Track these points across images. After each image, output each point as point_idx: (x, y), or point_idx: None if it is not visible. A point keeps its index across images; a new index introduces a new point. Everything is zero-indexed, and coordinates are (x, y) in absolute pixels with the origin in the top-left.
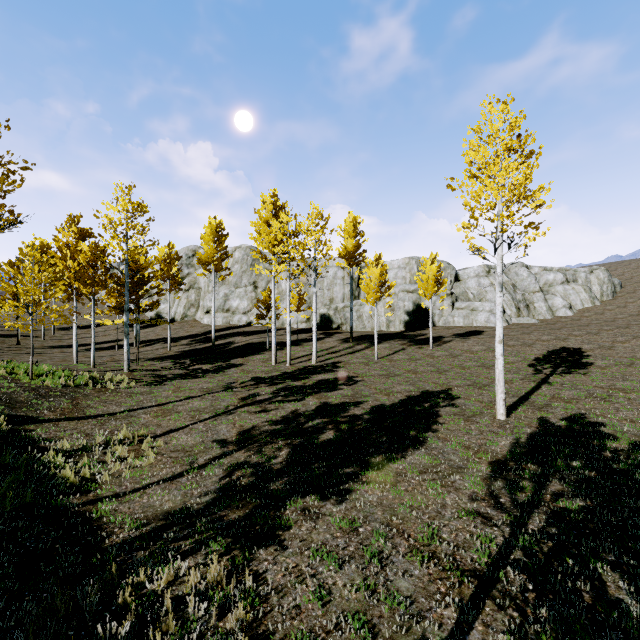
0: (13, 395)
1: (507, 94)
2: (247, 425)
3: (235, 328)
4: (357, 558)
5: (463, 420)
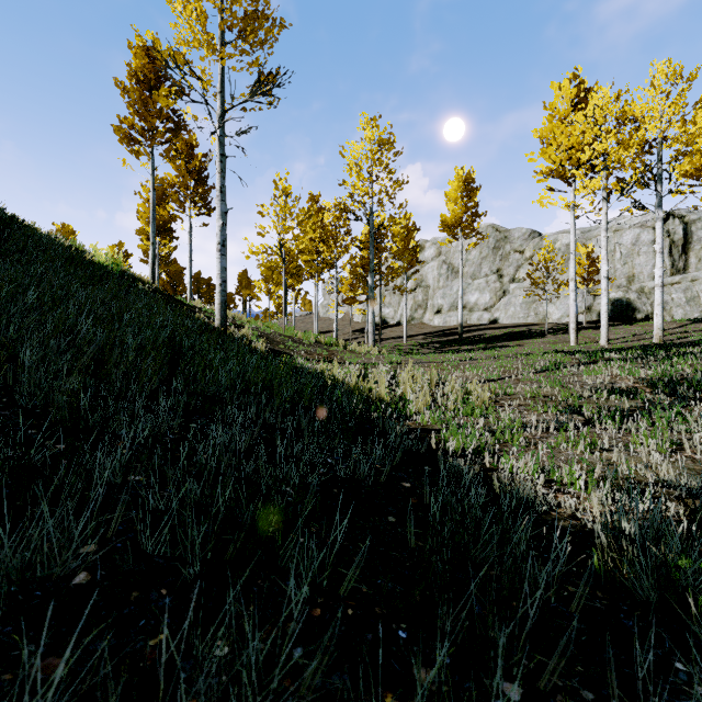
0: (269, 336)
1: None
2: (648, 377)
3: (476, 326)
4: None
5: None
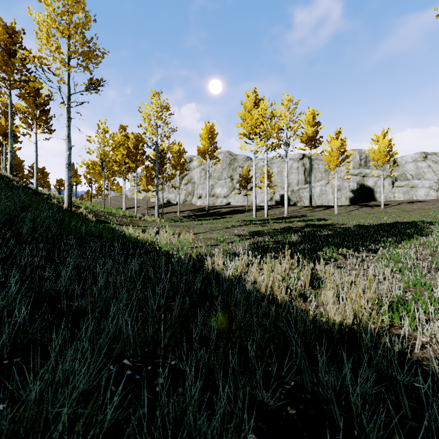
0: (96, 212)
1: None
2: (254, 230)
3: (219, 206)
4: (435, 272)
5: None
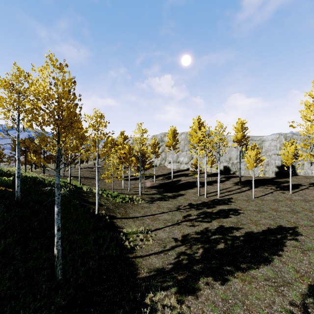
0: (109, 206)
1: None
2: (185, 232)
3: (181, 171)
4: (226, 313)
5: (300, 252)
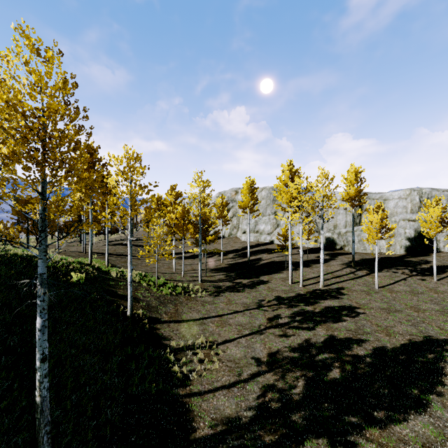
0: (150, 302)
1: None
2: (273, 348)
3: (262, 245)
4: None
5: None
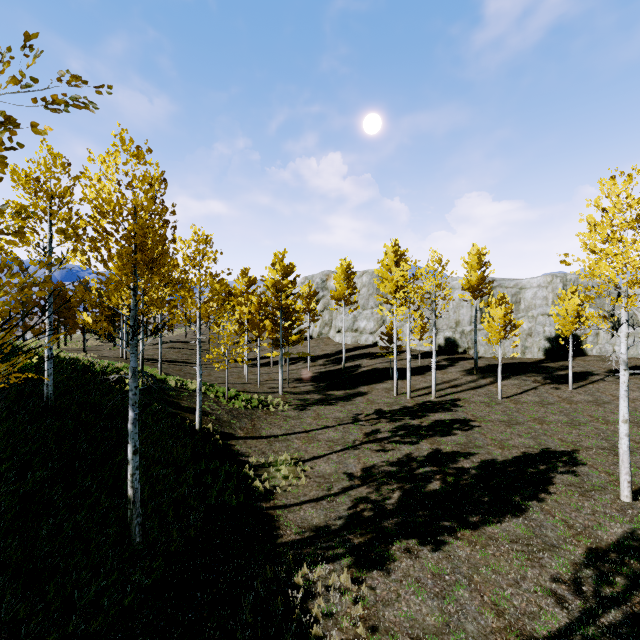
0: (220, 416)
1: (632, 168)
2: (369, 463)
3: (362, 348)
4: (440, 598)
5: (578, 494)
